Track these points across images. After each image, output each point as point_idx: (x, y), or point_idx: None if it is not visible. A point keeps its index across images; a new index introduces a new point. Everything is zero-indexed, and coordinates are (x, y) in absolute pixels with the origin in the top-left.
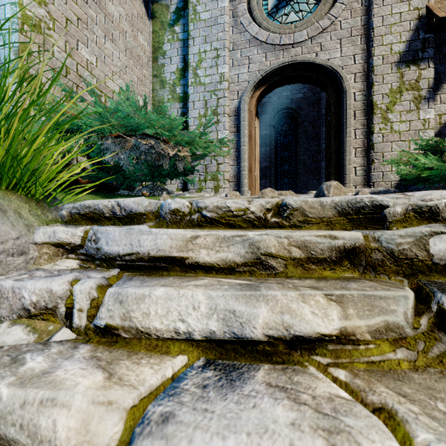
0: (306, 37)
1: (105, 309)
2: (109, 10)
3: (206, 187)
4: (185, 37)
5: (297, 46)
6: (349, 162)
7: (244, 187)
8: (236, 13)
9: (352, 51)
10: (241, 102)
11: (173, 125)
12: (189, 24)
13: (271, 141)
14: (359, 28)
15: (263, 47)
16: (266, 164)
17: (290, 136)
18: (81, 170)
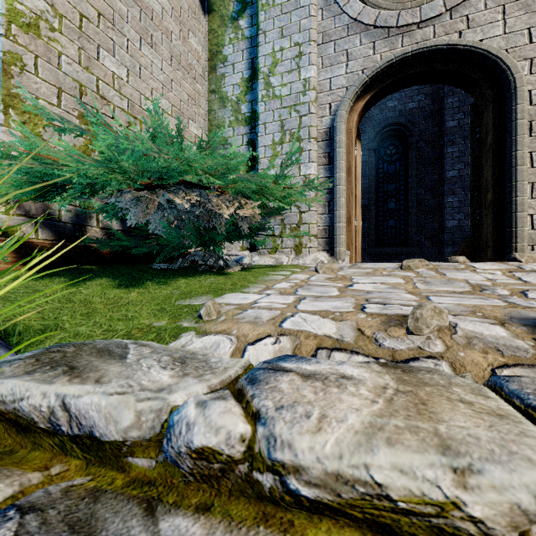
0: (443, 8)
1: None
2: (147, 2)
3: (283, 246)
4: (253, 34)
5: (427, 25)
6: (522, 207)
7: (341, 247)
8: None
9: (526, 21)
10: (335, 119)
11: (230, 165)
12: (258, 12)
13: (370, 170)
14: None
15: (370, 33)
16: (363, 201)
17: (397, 163)
18: (104, 232)
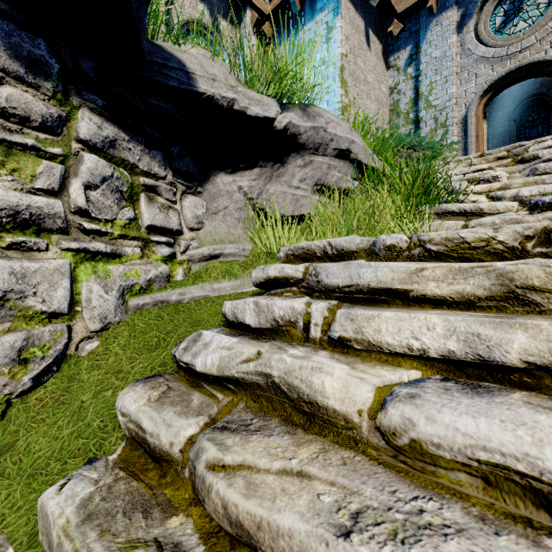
0: (534, 41)
1: None
2: (368, 80)
3: None
4: (417, 75)
5: (525, 51)
6: None
7: None
8: (463, 43)
9: None
10: (468, 111)
11: (422, 140)
12: (421, 64)
13: (510, 137)
14: None
15: (490, 61)
16: None
17: (539, 126)
18: None
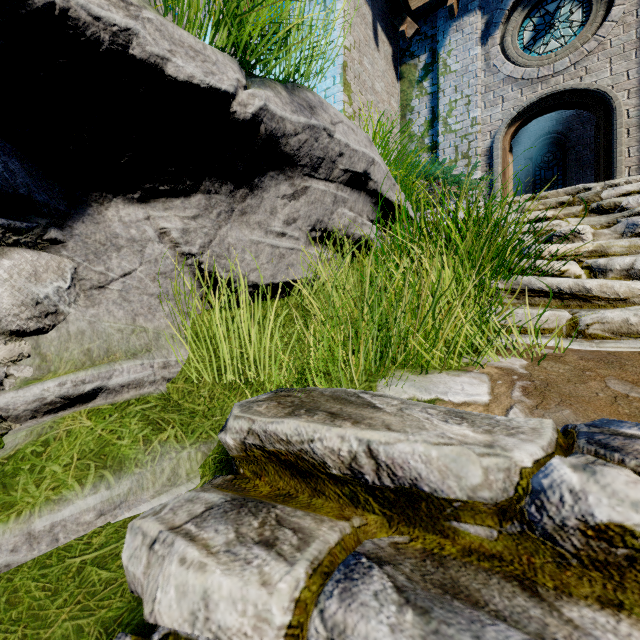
0: (569, 64)
1: None
2: (376, 89)
3: None
4: (434, 90)
5: (558, 75)
6: None
7: None
8: (488, 57)
9: (625, 67)
10: (494, 141)
11: (448, 171)
12: (439, 78)
13: (526, 177)
14: (634, 41)
15: (518, 83)
16: None
17: (554, 168)
18: None
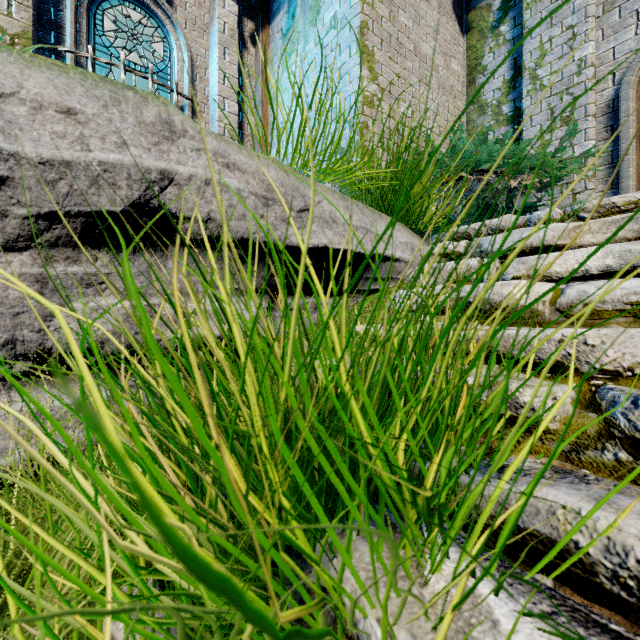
0: None
1: (511, 268)
2: (423, 52)
3: None
4: (516, 34)
5: None
6: None
7: None
8: None
9: None
10: (620, 88)
11: (516, 151)
12: (523, 13)
13: None
14: None
15: None
16: None
17: None
18: None
